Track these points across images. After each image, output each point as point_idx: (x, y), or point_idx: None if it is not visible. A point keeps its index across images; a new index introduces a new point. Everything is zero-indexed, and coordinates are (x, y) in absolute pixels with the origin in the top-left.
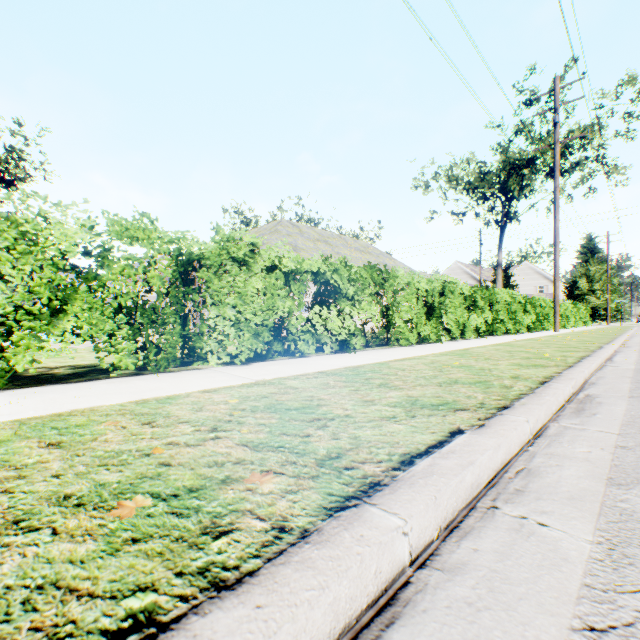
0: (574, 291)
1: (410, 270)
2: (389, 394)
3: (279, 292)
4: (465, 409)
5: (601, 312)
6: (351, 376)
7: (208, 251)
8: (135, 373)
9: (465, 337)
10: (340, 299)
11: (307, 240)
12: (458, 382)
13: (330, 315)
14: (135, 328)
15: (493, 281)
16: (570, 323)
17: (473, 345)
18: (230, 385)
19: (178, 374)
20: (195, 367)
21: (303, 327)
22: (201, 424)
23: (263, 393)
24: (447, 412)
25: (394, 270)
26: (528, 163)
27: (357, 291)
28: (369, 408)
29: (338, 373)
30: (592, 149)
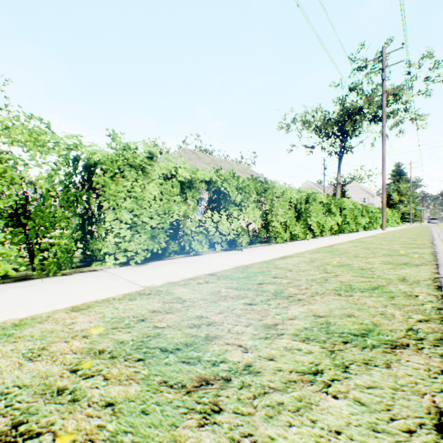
0: (389, 201)
1: (277, 186)
2: (291, 311)
3: (175, 197)
4: (403, 345)
5: (406, 216)
6: (242, 280)
7: (103, 157)
8: (22, 278)
9: (323, 235)
10: (229, 205)
11: (203, 163)
12: (354, 288)
13: (220, 218)
14: (25, 231)
15: (333, 194)
16: (389, 224)
17: (333, 242)
18: (110, 296)
19: (67, 278)
20: (91, 268)
21: (197, 229)
22: (2, 407)
23: (142, 311)
24: (385, 354)
25: (272, 182)
26: (358, 112)
27: (243, 198)
28: (275, 345)
29: (229, 275)
30: (401, 103)
